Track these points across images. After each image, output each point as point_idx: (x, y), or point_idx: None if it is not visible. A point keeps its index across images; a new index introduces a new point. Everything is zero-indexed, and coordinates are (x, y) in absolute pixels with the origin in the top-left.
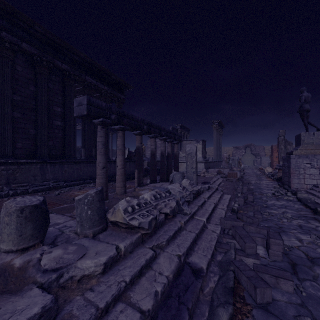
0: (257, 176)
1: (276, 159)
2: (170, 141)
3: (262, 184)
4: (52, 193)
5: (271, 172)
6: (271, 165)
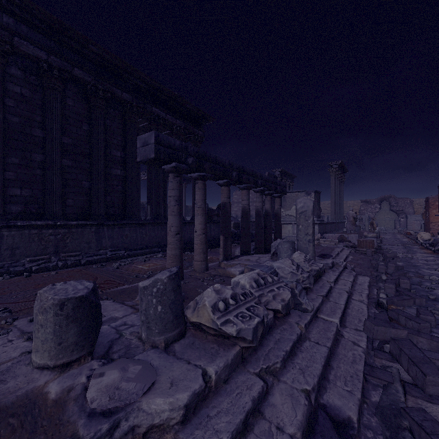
0: (404, 245)
1: (435, 218)
2: (269, 193)
3: (416, 259)
4: (110, 265)
5: (429, 240)
6: (425, 228)
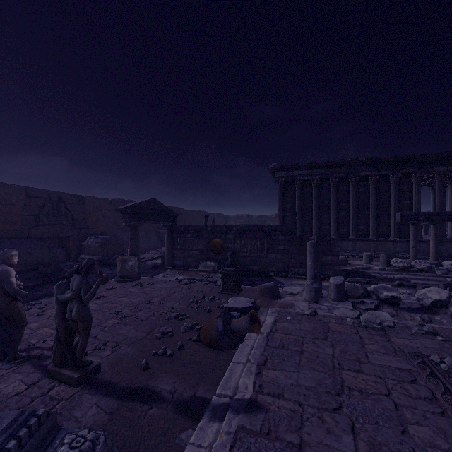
0: None
1: None
2: None
3: None
4: None
5: None
6: None
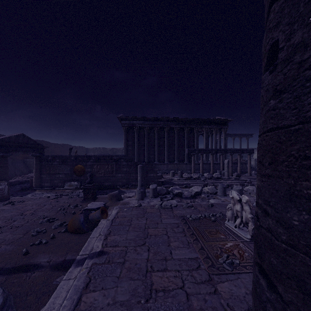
0: None
1: None
2: (238, 154)
3: None
4: None
5: None
6: None
